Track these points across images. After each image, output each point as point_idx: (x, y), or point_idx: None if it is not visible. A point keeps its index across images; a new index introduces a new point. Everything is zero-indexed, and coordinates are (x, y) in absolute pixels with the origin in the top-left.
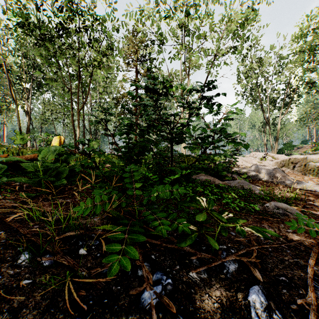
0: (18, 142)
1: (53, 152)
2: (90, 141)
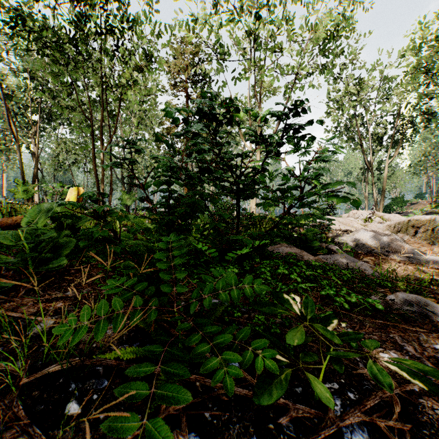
0: (20, 196)
1: (46, 214)
2: (104, 195)
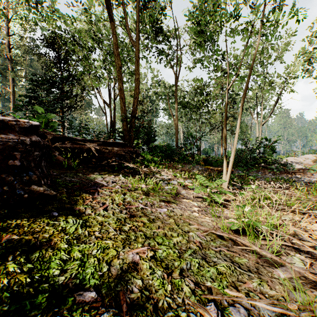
0: None
1: None
2: None
